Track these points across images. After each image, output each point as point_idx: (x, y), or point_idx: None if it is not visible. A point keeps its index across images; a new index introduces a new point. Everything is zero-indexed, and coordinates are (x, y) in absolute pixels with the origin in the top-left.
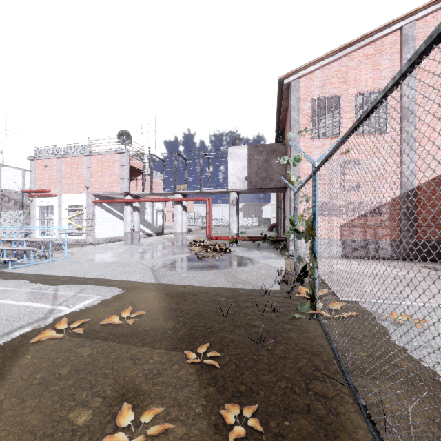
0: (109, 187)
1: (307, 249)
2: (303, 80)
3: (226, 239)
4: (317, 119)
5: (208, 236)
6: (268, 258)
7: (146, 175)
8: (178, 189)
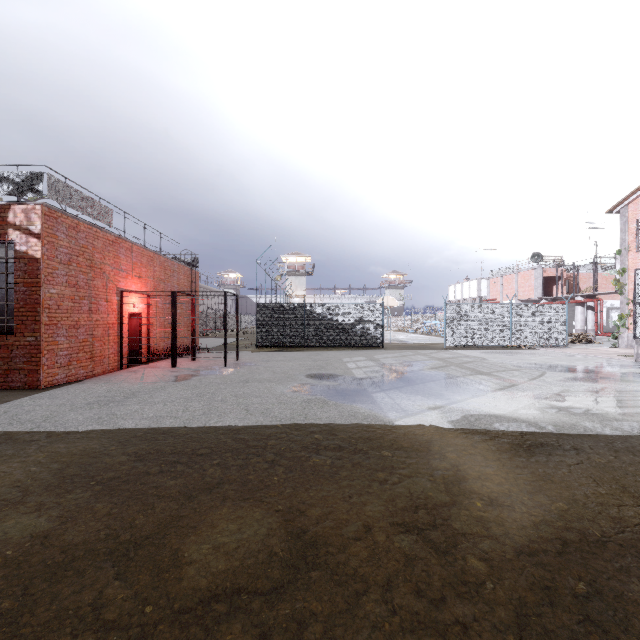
0: (527, 295)
1: (632, 342)
2: (630, 206)
3: (610, 335)
4: (639, 236)
5: (596, 332)
6: (596, 346)
7: (587, 273)
8: (581, 292)
